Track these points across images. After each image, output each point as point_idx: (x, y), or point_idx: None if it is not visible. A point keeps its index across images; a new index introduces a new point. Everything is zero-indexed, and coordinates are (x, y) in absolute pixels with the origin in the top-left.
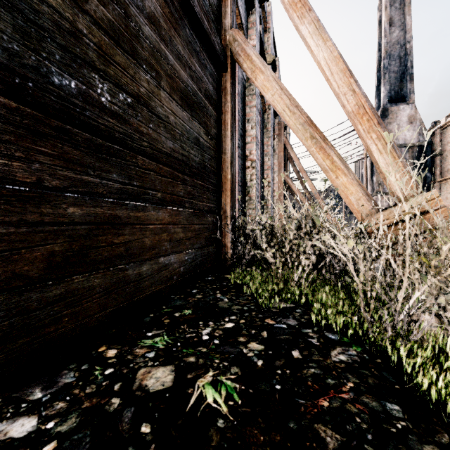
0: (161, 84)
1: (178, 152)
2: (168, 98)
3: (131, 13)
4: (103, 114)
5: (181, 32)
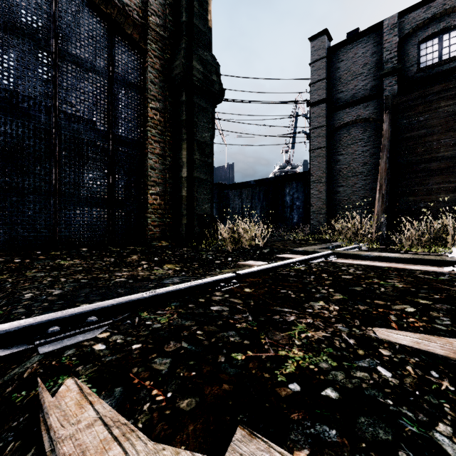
0: (441, 194)
1: (450, 206)
2: (444, 195)
3: (428, 188)
4: (421, 208)
5: (452, 175)
